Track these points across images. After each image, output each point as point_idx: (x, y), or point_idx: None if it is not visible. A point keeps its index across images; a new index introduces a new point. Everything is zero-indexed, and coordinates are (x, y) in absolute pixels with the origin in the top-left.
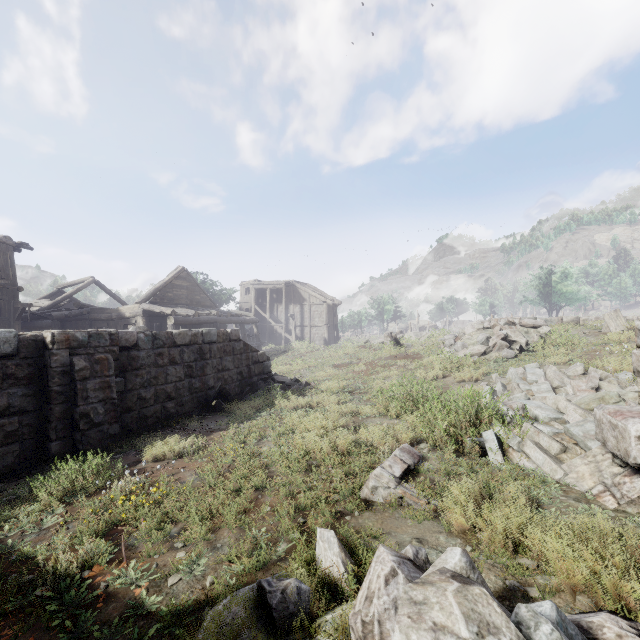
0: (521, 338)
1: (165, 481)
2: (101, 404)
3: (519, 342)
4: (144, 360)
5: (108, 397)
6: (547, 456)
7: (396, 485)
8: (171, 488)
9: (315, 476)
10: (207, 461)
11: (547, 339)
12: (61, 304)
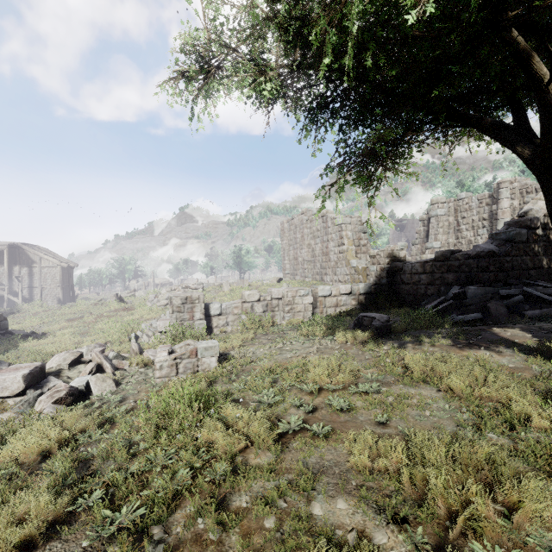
0: None
1: None
2: None
3: None
4: None
5: None
6: (147, 337)
7: None
8: None
9: None
10: None
11: None
12: None
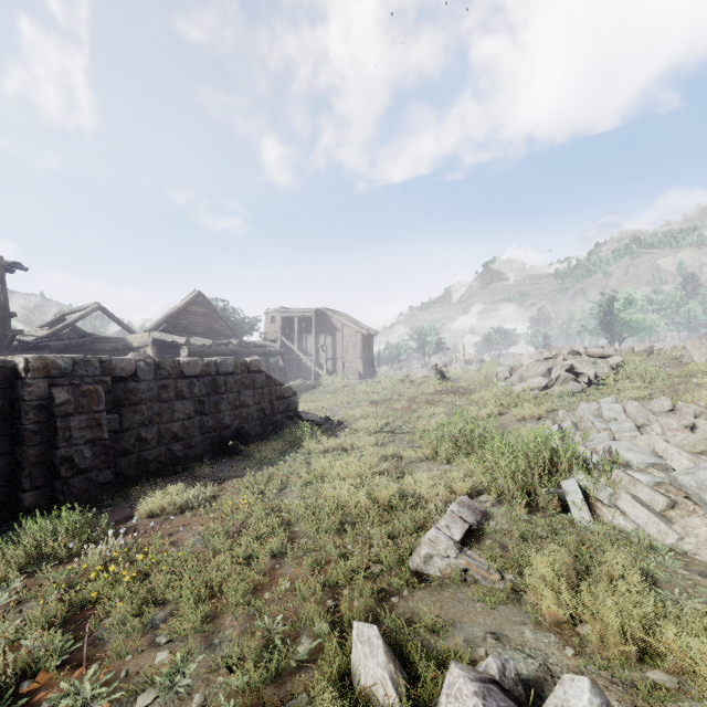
0: (589, 369)
1: (158, 544)
2: (88, 446)
3: (586, 374)
4: (144, 393)
5: (97, 437)
6: (652, 513)
7: (457, 553)
8: (164, 554)
9: (349, 538)
10: (215, 517)
11: (618, 371)
12: (61, 333)
